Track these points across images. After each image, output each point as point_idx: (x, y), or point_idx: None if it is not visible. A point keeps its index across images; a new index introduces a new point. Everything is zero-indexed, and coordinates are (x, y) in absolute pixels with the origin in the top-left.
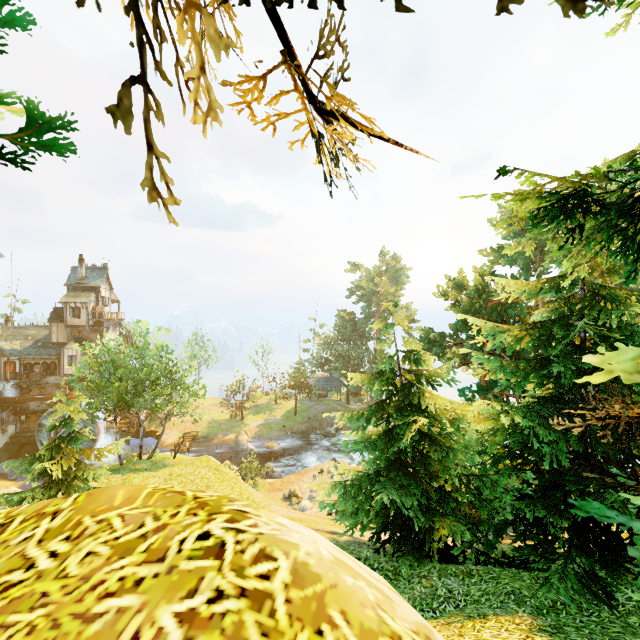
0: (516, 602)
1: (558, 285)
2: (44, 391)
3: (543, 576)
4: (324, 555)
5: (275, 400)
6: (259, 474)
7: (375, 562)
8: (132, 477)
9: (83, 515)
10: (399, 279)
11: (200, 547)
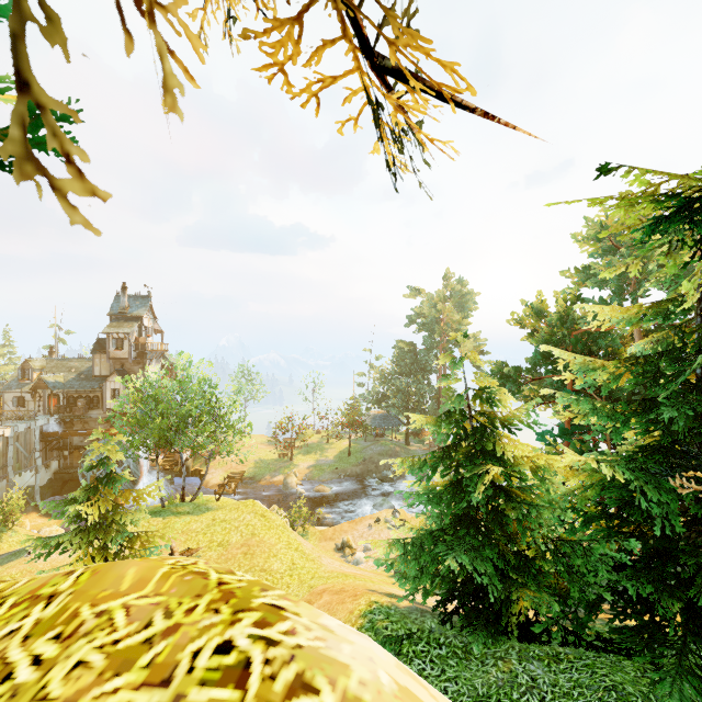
0: (619, 701)
1: (667, 311)
2: (87, 426)
3: (651, 668)
4: (384, 684)
5: (327, 439)
6: (309, 520)
7: (441, 636)
8: (173, 521)
9: (82, 603)
10: (466, 305)
11: (217, 666)
